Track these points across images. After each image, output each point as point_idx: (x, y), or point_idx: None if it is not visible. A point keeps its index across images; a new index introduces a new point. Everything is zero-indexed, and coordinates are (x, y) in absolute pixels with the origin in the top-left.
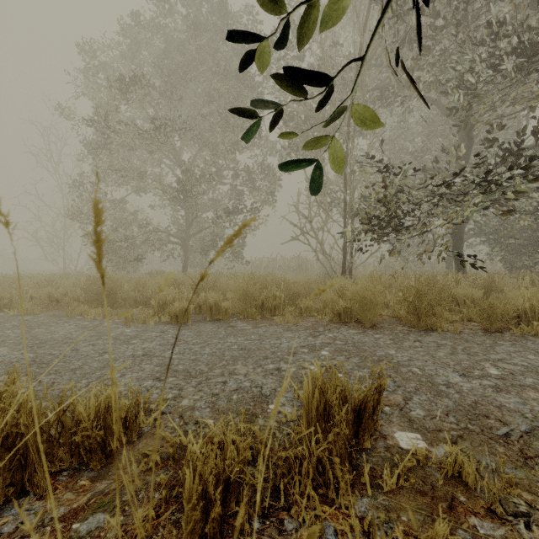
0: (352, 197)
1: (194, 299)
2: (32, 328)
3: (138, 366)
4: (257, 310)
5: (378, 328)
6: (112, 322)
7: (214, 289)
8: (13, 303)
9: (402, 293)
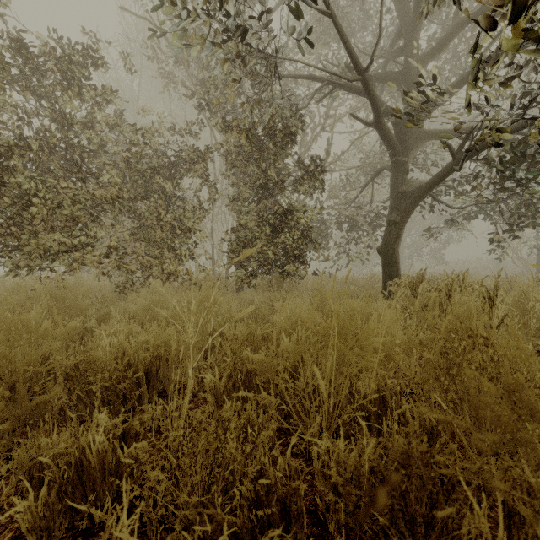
0: None
1: None
2: None
3: None
4: None
5: None
6: None
7: None
8: None
9: None
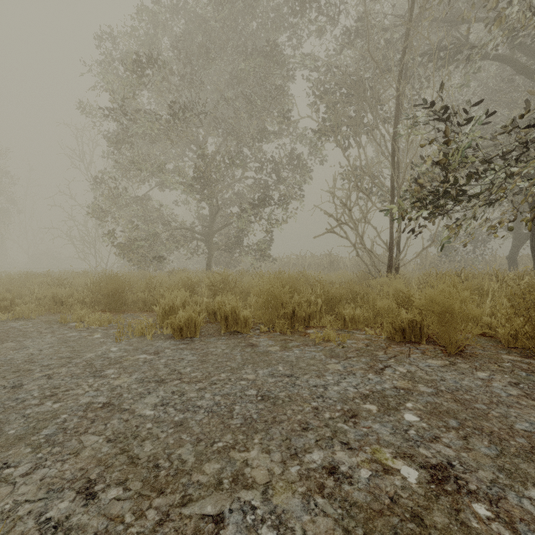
0: (404, 177)
1: (209, 304)
2: (4, 341)
3: (77, 440)
4: (286, 319)
5: (472, 357)
6: (103, 334)
7: (234, 290)
8: (18, 304)
9: (491, 300)
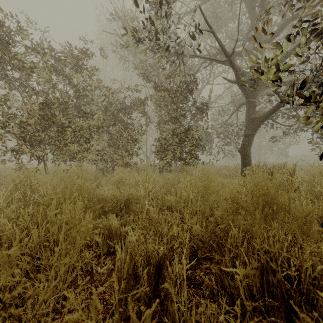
0: None
1: None
2: None
3: None
4: None
5: None
6: None
7: None
8: None
9: None
